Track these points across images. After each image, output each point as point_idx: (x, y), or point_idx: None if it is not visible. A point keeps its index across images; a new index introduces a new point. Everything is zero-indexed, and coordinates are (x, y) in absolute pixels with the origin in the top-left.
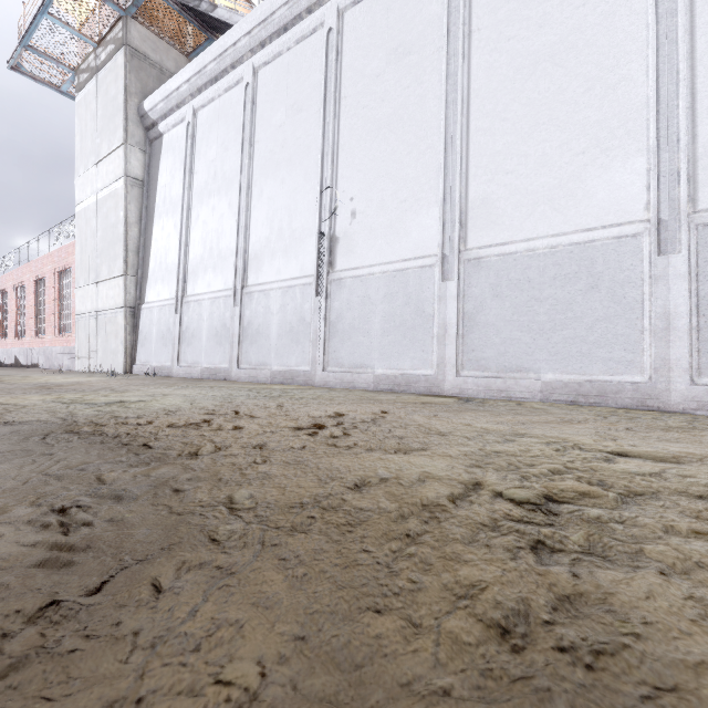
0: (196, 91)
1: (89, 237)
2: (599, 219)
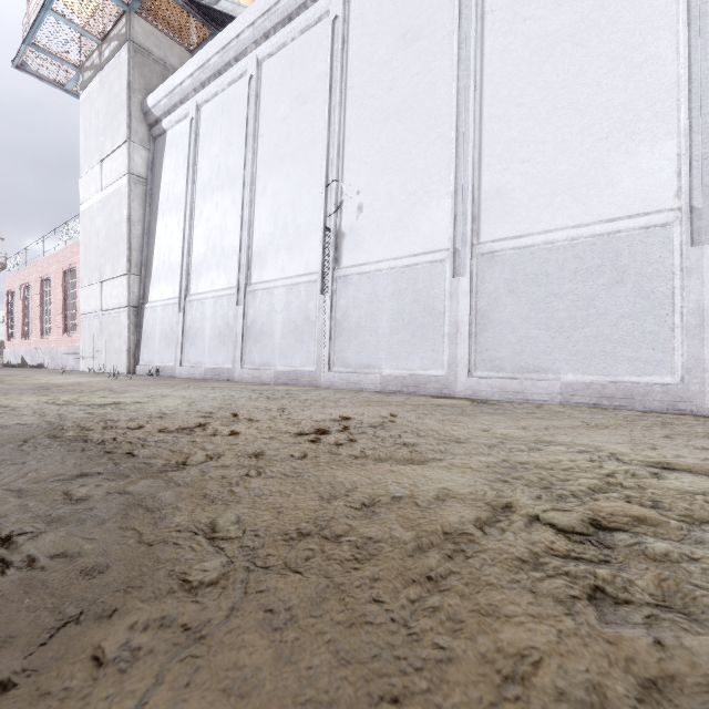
0: (199, 85)
1: (93, 236)
2: (623, 208)
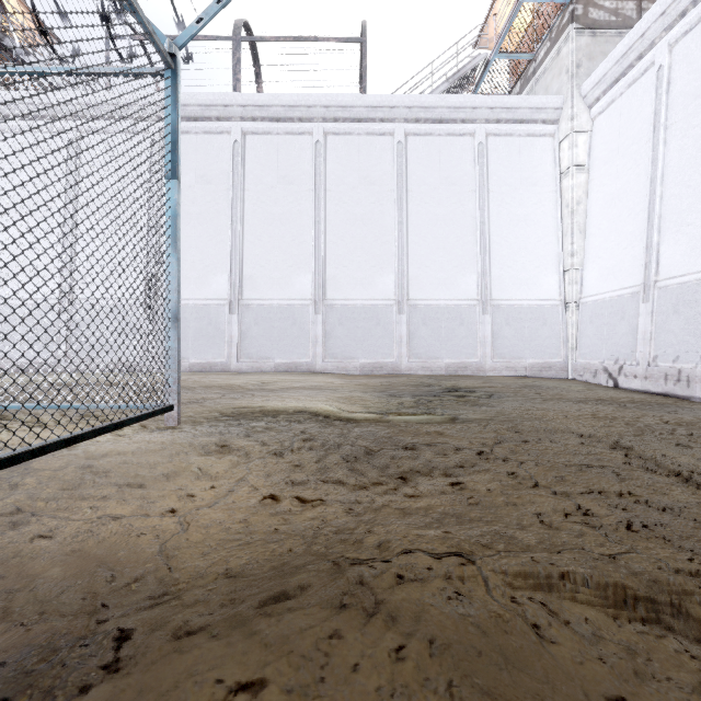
0: None
1: None
2: (297, 296)
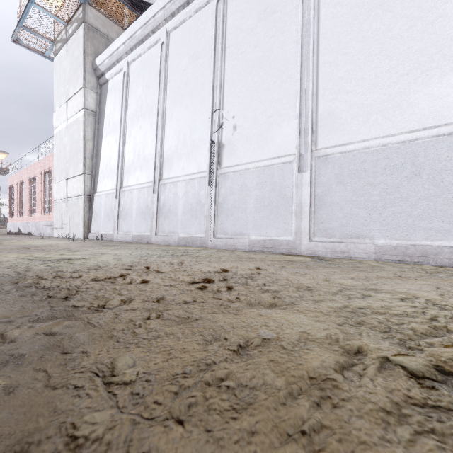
0: (129, 50)
1: (61, 149)
2: (420, 123)
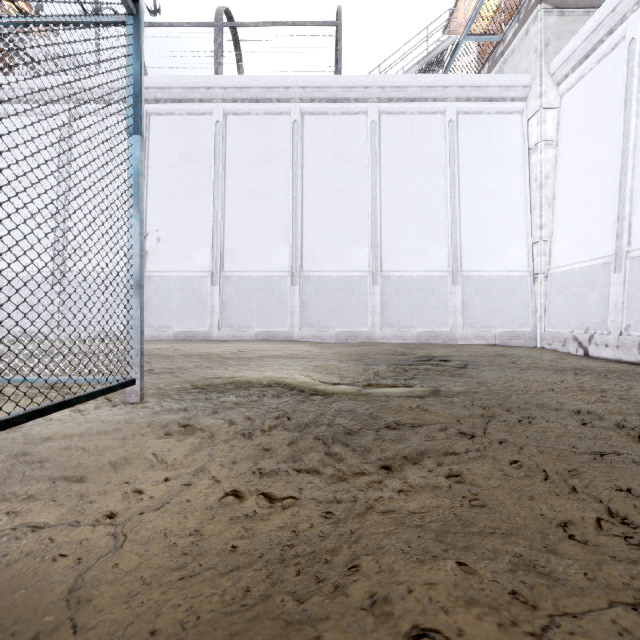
0: None
1: None
2: (275, 268)
